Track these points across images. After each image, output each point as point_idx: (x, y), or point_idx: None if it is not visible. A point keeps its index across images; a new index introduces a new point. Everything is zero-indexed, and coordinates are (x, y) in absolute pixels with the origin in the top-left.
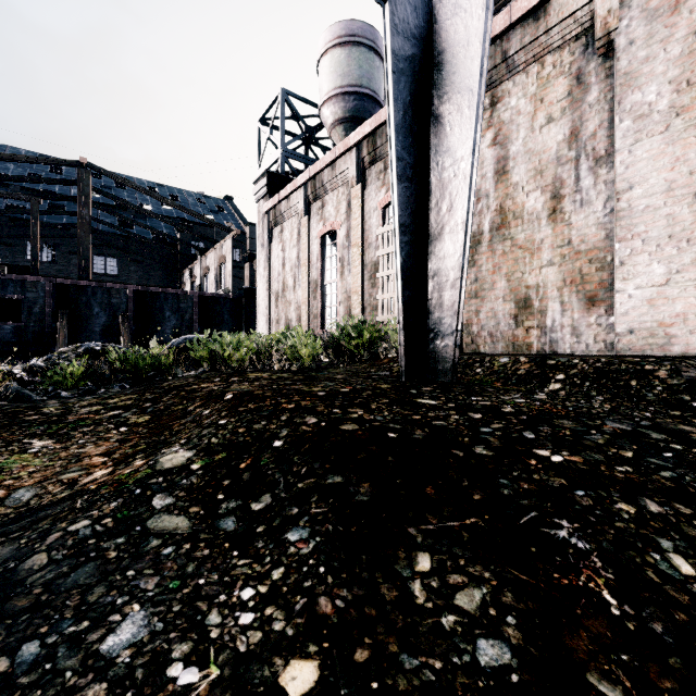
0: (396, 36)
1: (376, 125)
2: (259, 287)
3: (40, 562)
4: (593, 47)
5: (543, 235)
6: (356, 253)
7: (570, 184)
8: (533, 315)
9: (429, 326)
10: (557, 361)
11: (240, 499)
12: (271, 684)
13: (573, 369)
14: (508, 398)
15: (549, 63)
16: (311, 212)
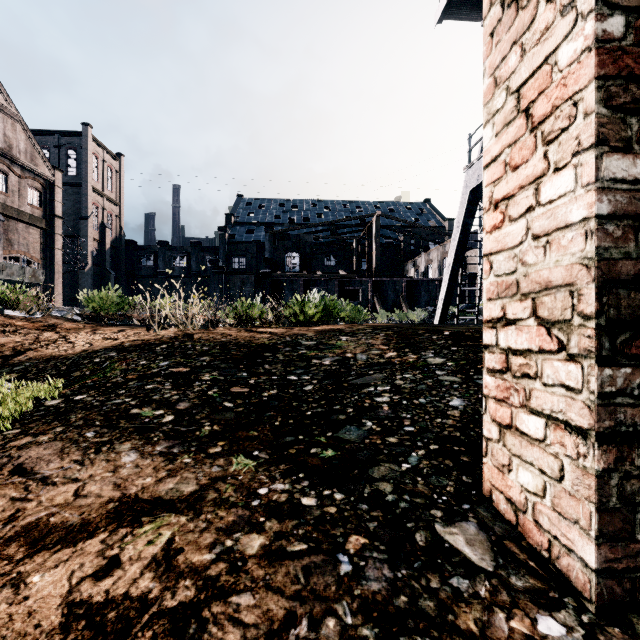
0: None
1: None
2: None
3: None
4: None
5: None
6: None
7: None
8: None
9: None
10: None
11: None
12: None
13: None
14: None
15: None
16: None
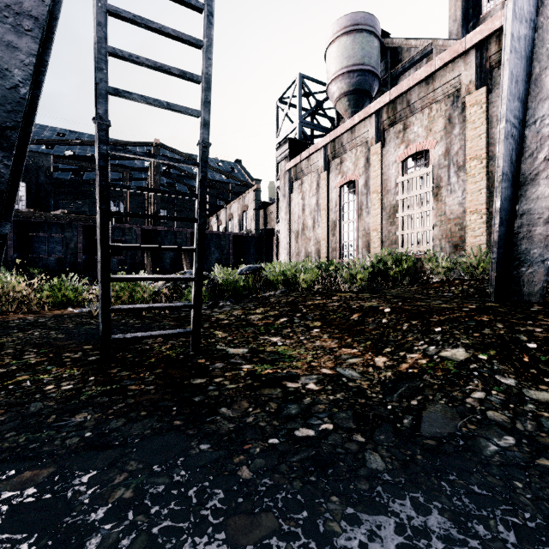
0: (514, 22)
1: (397, 94)
2: (281, 228)
3: (503, 417)
4: None
5: None
6: (375, 199)
7: None
8: None
9: (512, 256)
10: None
11: None
12: None
13: None
14: None
15: None
16: (330, 168)
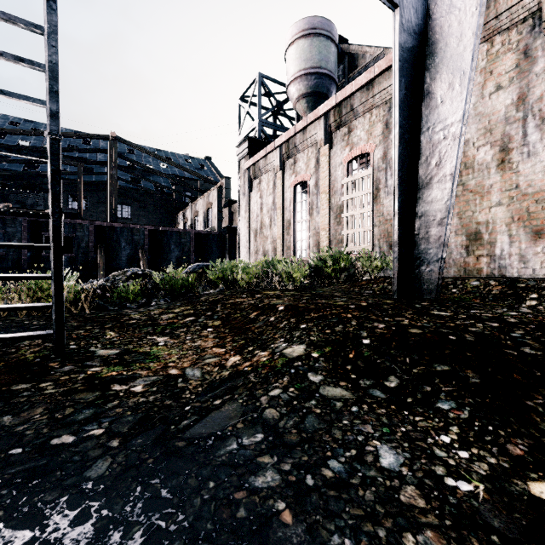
0: (402, 33)
1: (342, 98)
2: (241, 226)
3: (276, 414)
4: (539, 27)
5: (492, 181)
6: (324, 199)
7: (517, 139)
8: (483, 246)
9: (415, 255)
10: (526, 283)
11: (371, 379)
12: (529, 494)
13: (544, 289)
14: (501, 311)
15: (498, 42)
16: (285, 167)
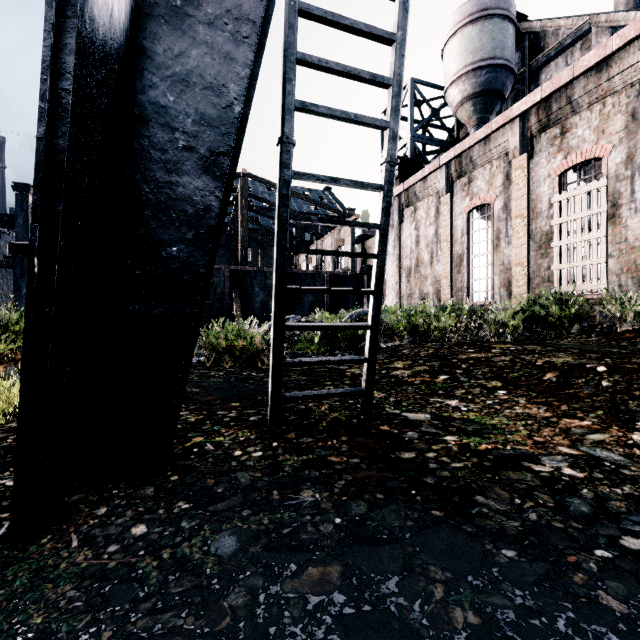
0: None
1: (553, 90)
2: (387, 264)
3: None
4: None
5: None
6: (519, 225)
7: None
8: None
9: None
10: None
11: None
12: None
13: None
14: None
15: None
16: (454, 189)
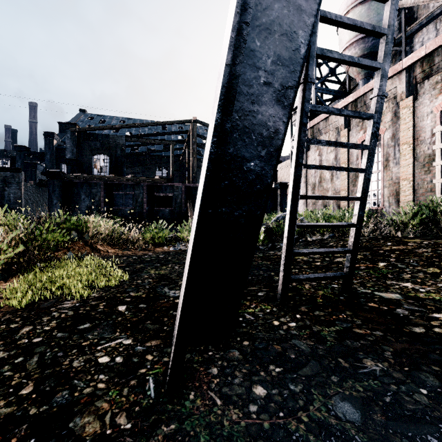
0: None
1: (436, 47)
2: None
3: None
4: None
5: None
6: (405, 149)
7: None
8: None
9: None
10: None
11: None
12: None
13: None
14: None
15: None
16: (350, 125)
